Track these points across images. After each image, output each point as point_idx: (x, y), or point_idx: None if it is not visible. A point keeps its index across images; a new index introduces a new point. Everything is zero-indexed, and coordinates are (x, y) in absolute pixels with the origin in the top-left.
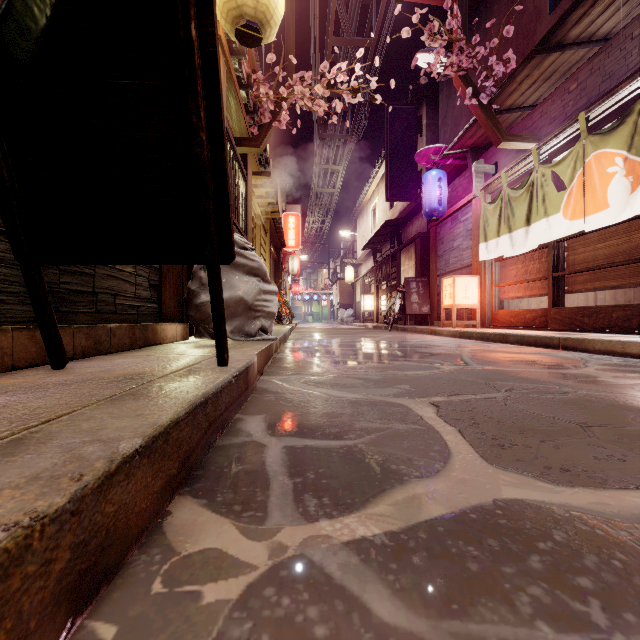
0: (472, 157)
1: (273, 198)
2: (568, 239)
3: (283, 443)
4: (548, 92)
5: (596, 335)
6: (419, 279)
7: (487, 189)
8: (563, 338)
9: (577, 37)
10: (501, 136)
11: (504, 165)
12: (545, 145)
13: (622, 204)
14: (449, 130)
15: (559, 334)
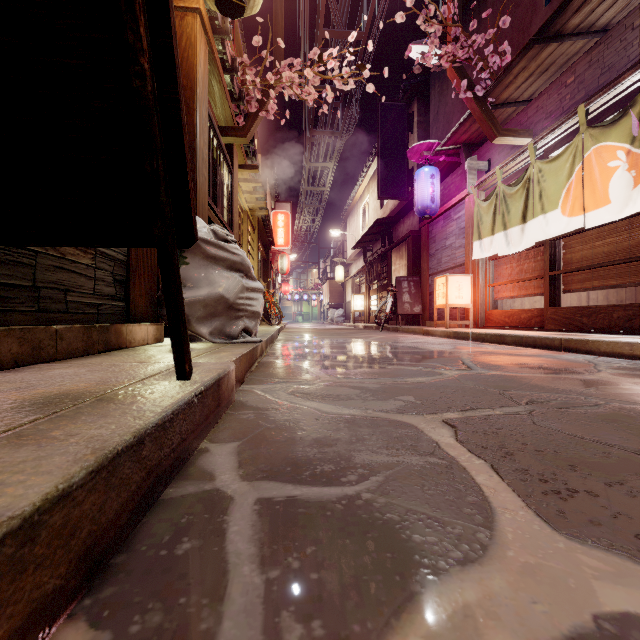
0: (465, 153)
1: (261, 193)
2: (565, 237)
3: (257, 493)
4: (544, 86)
5: (598, 336)
6: (411, 278)
7: (481, 186)
8: (565, 339)
9: (576, 27)
10: (496, 131)
11: (498, 162)
12: (542, 140)
13: (624, 199)
14: (441, 127)
15: (559, 335)
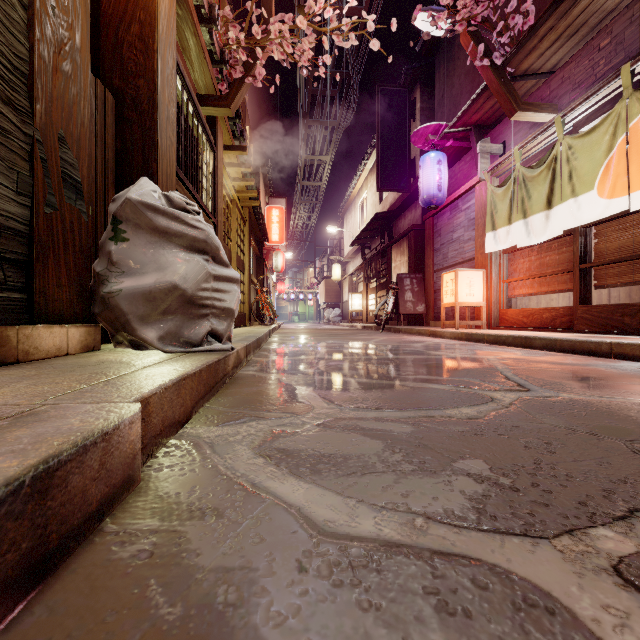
0: (476, 136)
1: (251, 181)
2: (598, 224)
3: None
4: (570, 54)
5: None
6: (413, 275)
7: (494, 171)
8: (616, 343)
9: None
10: (516, 104)
11: (514, 144)
12: (572, 111)
13: None
14: (447, 111)
15: (604, 338)
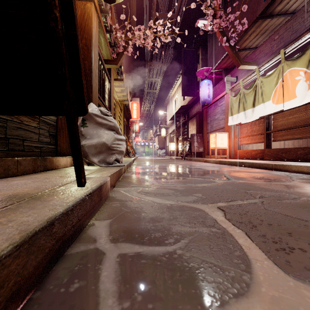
0: (225, 73)
1: (125, 93)
2: (274, 114)
3: (119, 250)
4: (263, 40)
5: (290, 163)
6: (198, 134)
7: (232, 89)
8: (274, 164)
9: (279, 11)
10: (240, 62)
11: (241, 77)
12: (262, 66)
13: (303, 95)
14: (213, 61)
15: (271, 162)
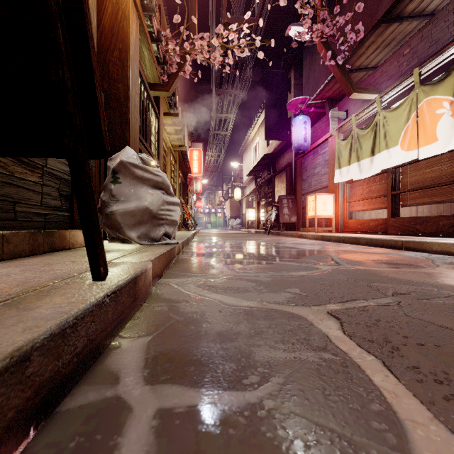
0: (329, 106)
1: (180, 134)
2: (403, 166)
3: (158, 401)
4: (386, 56)
5: (429, 238)
6: (289, 197)
7: (340, 129)
8: (405, 241)
9: (412, 11)
10: (352, 88)
11: (353, 112)
12: (386, 95)
13: (448, 137)
14: (311, 87)
15: (400, 238)
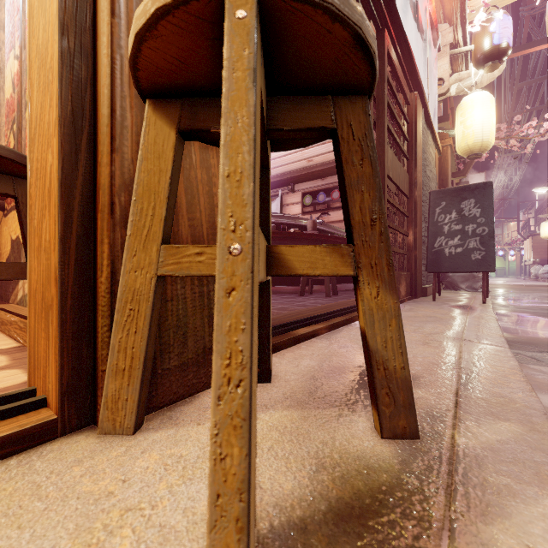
0: None
1: None
2: None
3: (510, 314)
4: None
5: None
6: None
7: None
8: None
9: None
10: None
11: None
12: None
13: None
14: None
15: None
